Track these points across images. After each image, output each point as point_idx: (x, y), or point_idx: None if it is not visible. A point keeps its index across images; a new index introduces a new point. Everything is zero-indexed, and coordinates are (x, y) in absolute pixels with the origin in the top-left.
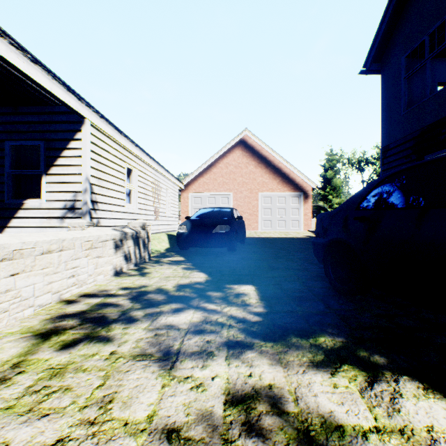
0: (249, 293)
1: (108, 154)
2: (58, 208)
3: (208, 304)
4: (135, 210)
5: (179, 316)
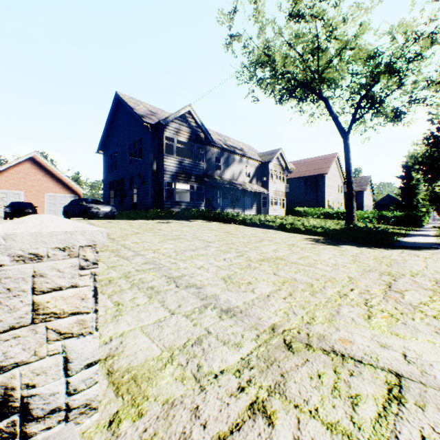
0: None
1: None
2: None
3: None
4: None
5: None
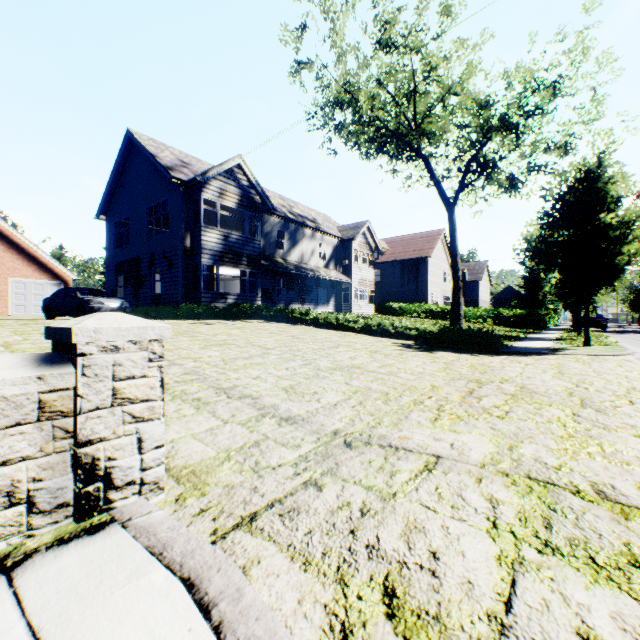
0: None
1: None
2: None
3: None
4: None
5: None
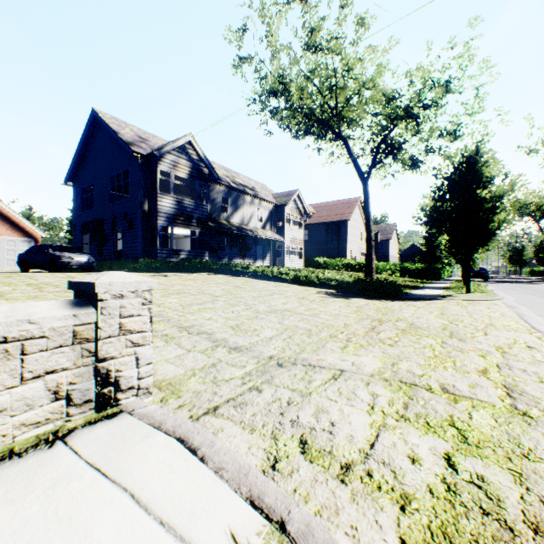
0: None
1: None
2: None
3: None
4: None
5: None
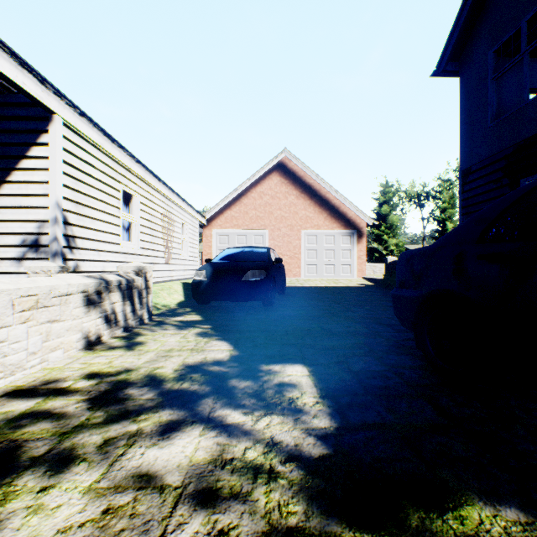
0: (300, 383)
1: (93, 169)
2: (12, 244)
3: (230, 411)
4: (136, 249)
5: (170, 446)
